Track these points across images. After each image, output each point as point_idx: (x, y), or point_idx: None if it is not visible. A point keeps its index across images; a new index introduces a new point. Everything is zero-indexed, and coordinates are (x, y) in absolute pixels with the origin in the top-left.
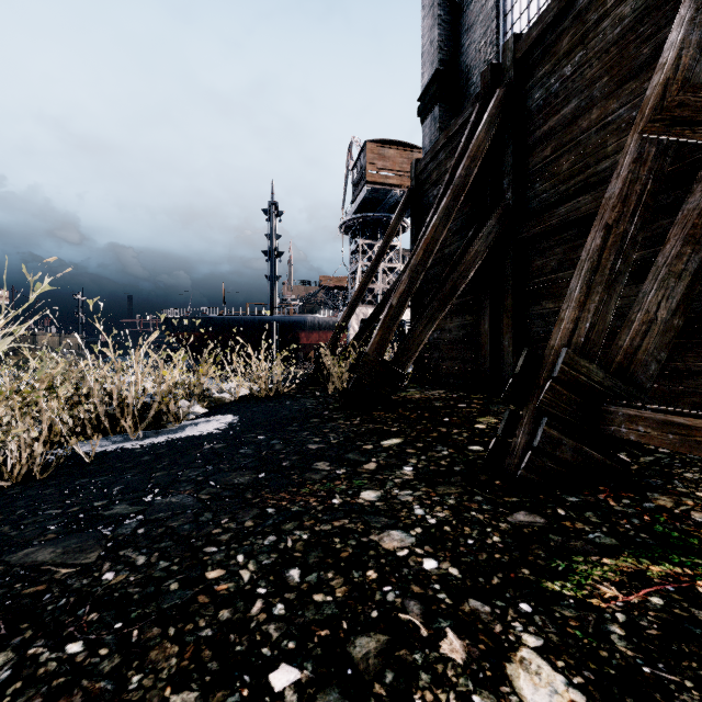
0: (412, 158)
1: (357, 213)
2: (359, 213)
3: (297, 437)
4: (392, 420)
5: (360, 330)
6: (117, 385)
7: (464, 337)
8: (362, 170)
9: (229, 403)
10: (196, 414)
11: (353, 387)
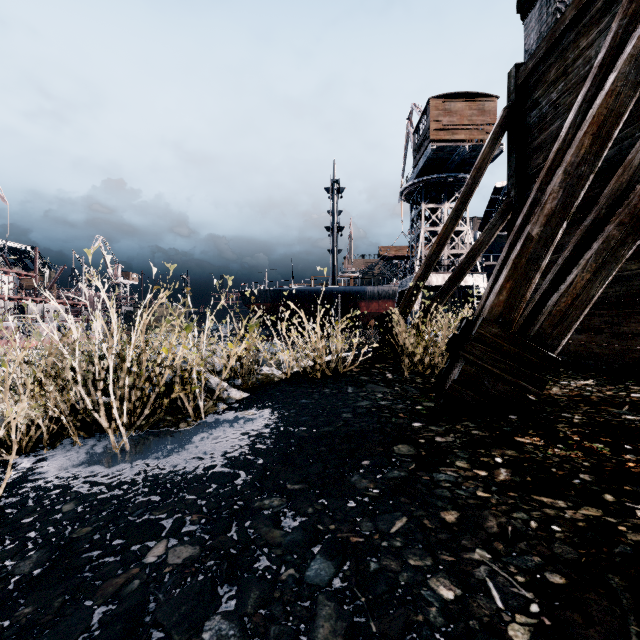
0: (483, 108)
1: (418, 177)
2: (421, 177)
3: (379, 547)
4: (598, 481)
5: (439, 293)
6: (119, 364)
7: (621, 296)
8: (425, 130)
9: (277, 383)
10: (231, 400)
11: (461, 379)
